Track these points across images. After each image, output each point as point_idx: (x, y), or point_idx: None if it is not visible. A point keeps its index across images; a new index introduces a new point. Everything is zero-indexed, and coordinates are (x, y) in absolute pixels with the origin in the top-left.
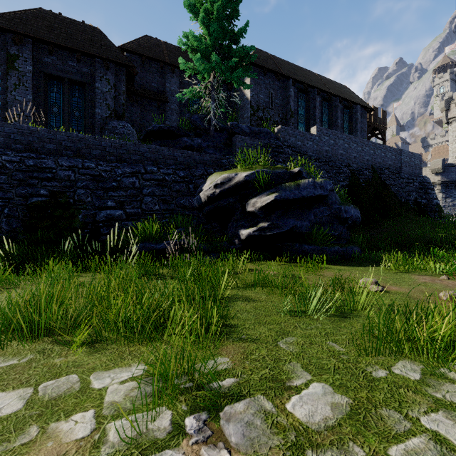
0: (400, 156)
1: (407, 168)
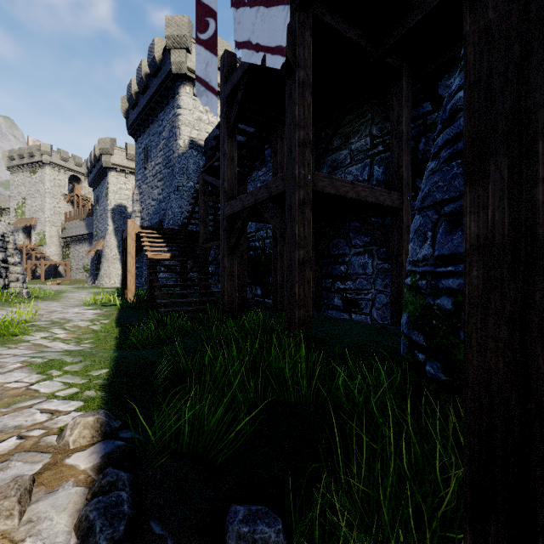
0: None
1: None
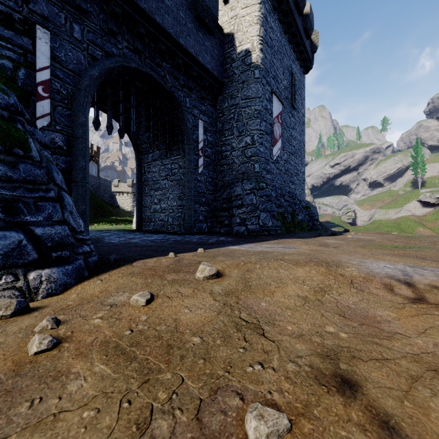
0: (99, 180)
1: (103, 187)
